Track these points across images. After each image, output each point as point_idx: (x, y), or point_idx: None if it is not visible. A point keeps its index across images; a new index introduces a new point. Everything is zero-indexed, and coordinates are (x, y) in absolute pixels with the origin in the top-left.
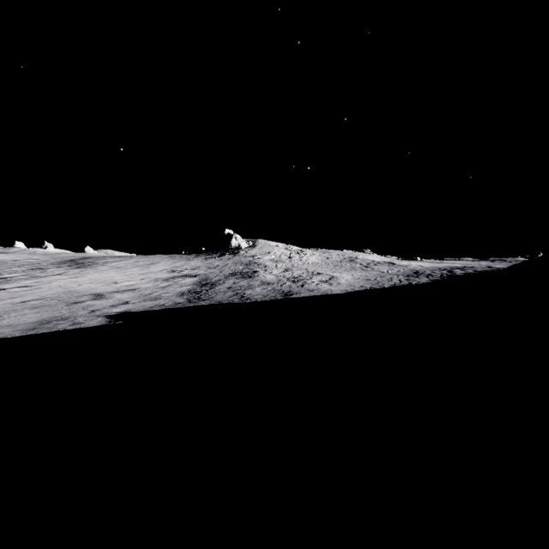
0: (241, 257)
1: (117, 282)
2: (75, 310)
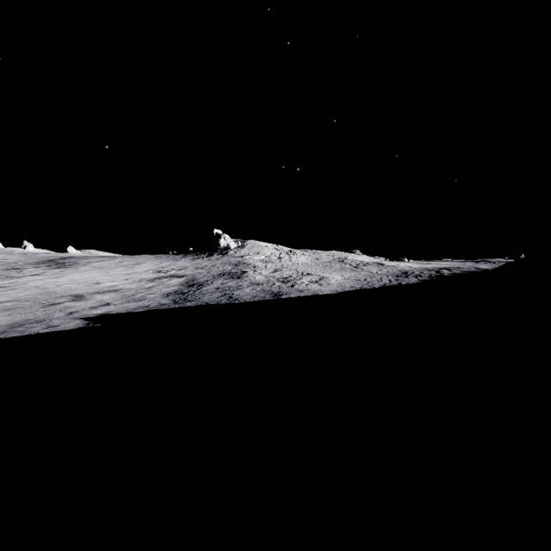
0: (230, 258)
1: (99, 283)
2: (51, 312)
